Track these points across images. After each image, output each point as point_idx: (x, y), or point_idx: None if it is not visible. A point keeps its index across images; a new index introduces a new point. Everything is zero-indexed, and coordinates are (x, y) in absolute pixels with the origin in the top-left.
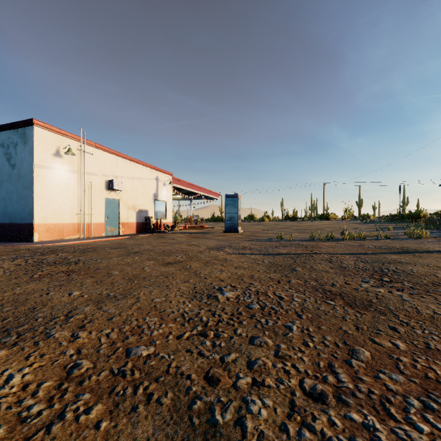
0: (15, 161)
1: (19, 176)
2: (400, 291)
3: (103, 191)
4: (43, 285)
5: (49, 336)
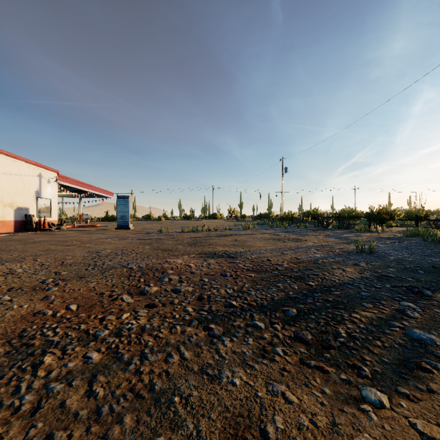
0: None
1: None
2: (191, 247)
3: None
4: None
5: (23, 261)
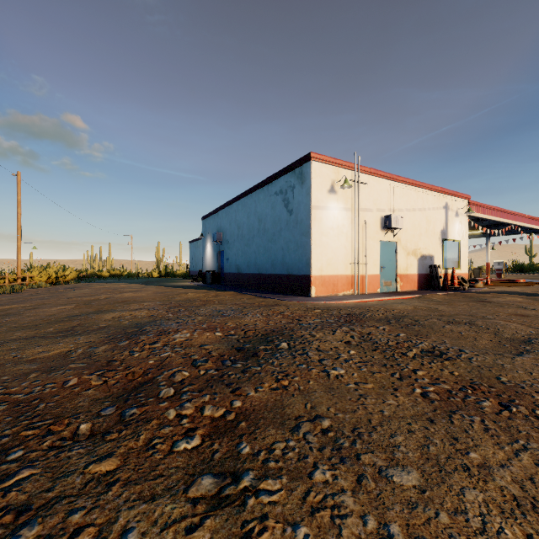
0: (292, 206)
1: (296, 222)
2: None
3: (377, 231)
4: (534, 463)
5: None
